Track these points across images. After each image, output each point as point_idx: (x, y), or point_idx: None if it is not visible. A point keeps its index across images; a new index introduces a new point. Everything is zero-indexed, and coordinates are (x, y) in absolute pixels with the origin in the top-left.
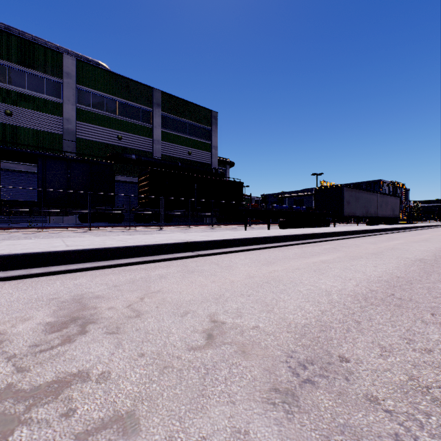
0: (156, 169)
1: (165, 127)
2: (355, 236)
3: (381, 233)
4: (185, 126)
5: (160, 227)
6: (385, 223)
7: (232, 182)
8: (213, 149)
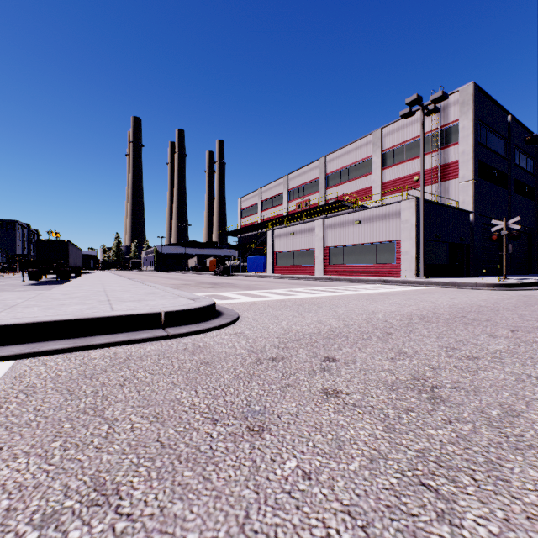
0: None
1: None
2: None
3: None
4: None
5: None
6: (76, 272)
7: None
8: None
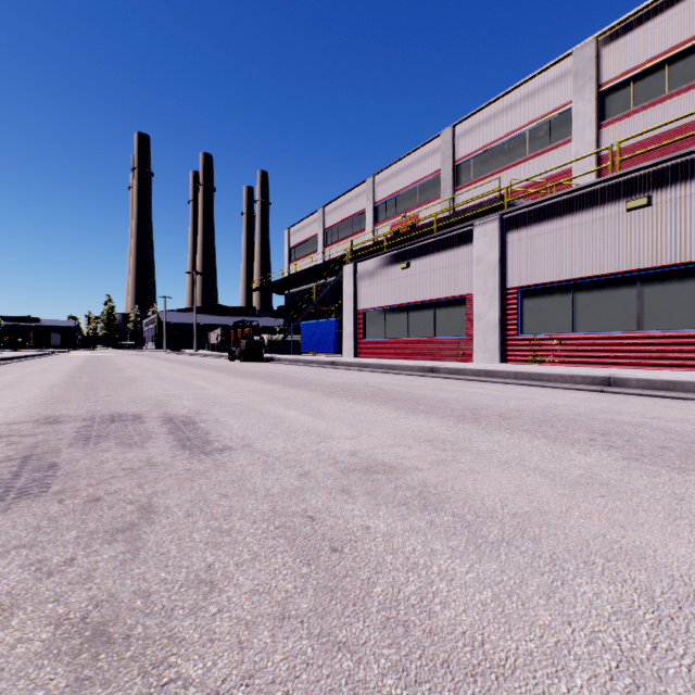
0: None
1: None
2: None
3: None
4: None
5: None
6: None
7: None
8: None
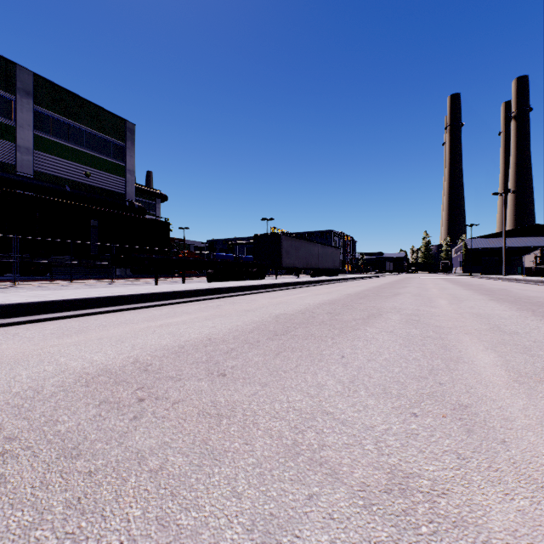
0: (14, 192)
1: (42, 129)
2: (270, 290)
3: (303, 286)
4: (80, 134)
5: (12, 283)
6: (327, 275)
7: (153, 222)
8: (129, 174)
